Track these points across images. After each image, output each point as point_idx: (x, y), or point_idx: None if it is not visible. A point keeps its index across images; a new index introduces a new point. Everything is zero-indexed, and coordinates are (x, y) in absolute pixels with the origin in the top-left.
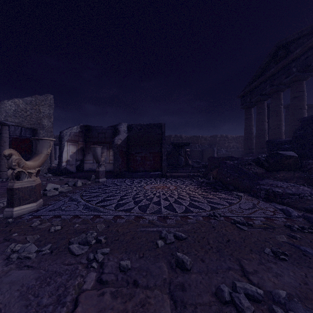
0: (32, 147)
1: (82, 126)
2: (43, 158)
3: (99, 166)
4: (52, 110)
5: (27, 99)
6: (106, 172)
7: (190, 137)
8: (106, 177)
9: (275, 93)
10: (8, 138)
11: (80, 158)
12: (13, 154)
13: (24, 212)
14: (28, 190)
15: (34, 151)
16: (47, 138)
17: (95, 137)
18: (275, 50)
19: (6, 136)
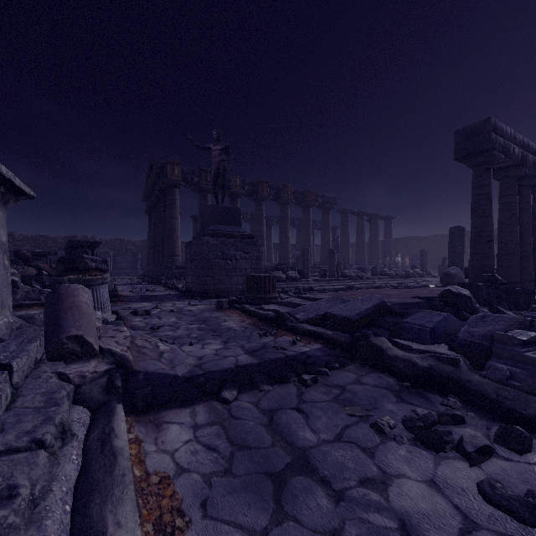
0: None
1: None
2: None
3: None
4: None
5: None
6: None
7: (109, 241)
8: None
9: (154, 207)
10: None
11: None
12: None
13: None
14: None
15: None
16: None
17: None
18: (151, 167)
19: None
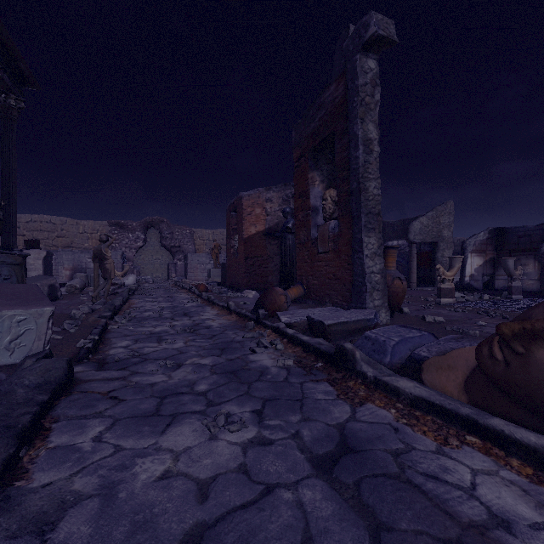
0: (432, 261)
1: (492, 231)
2: (455, 270)
3: (512, 281)
4: (452, 217)
5: (428, 215)
6: (531, 292)
7: None
8: (526, 297)
9: None
10: (415, 254)
11: (488, 273)
12: (440, 268)
13: (446, 302)
14: (448, 290)
15: (450, 266)
16: (459, 256)
17: (512, 243)
18: None
19: (414, 253)
